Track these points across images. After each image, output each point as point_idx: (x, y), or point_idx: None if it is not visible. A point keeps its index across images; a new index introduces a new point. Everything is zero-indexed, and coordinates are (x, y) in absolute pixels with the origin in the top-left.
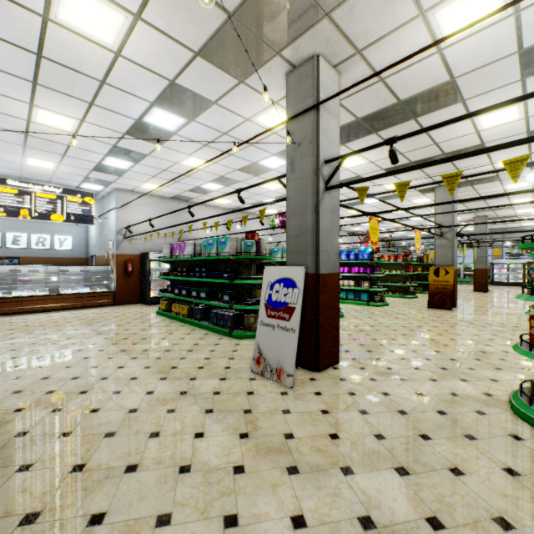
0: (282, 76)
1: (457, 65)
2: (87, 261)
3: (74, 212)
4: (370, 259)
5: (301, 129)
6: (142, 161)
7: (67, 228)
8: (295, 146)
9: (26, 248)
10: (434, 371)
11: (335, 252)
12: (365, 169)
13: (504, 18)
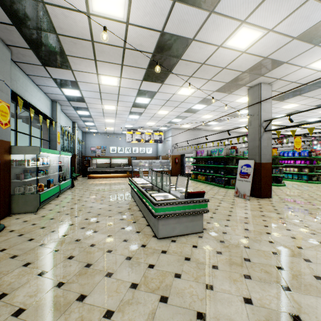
0: (246, 89)
1: None
2: (156, 158)
3: (156, 139)
4: (310, 156)
5: (254, 110)
6: (185, 118)
7: (150, 144)
8: (251, 116)
9: (138, 153)
10: (317, 203)
11: (269, 154)
12: (300, 107)
13: None
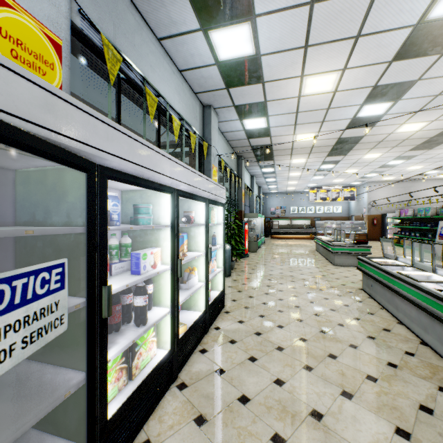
0: None
1: None
2: (348, 218)
3: (346, 196)
4: None
5: None
6: (383, 172)
7: (338, 202)
8: None
9: (322, 213)
10: None
11: None
12: None
13: None
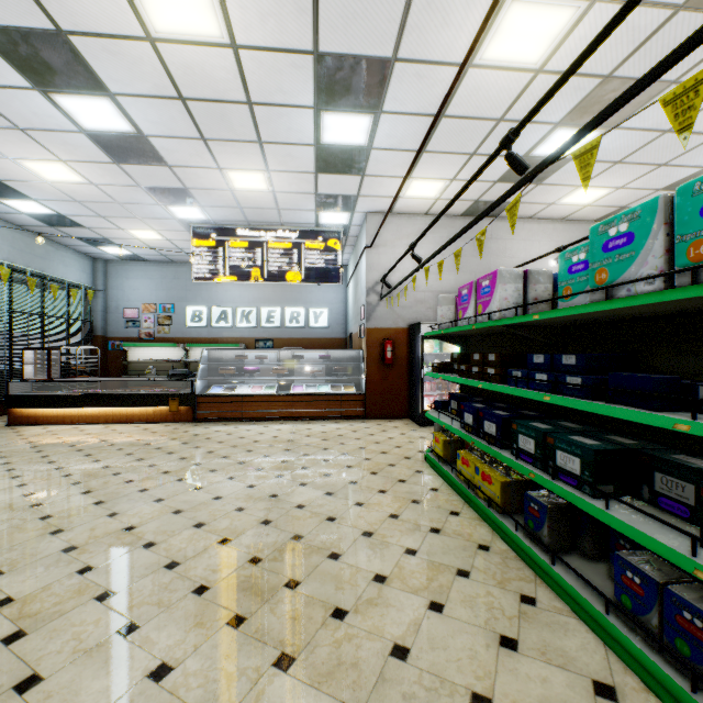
0: None
1: None
2: (346, 343)
3: (314, 265)
4: None
5: None
6: (386, 98)
7: (322, 297)
8: None
9: (279, 326)
10: None
11: None
12: None
13: None
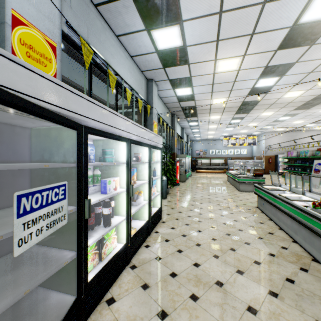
0: None
1: None
2: (251, 158)
3: (250, 142)
4: None
5: None
6: (275, 125)
7: (244, 146)
8: None
9: (233, 154)
10: None
11: None
12: None
13: None
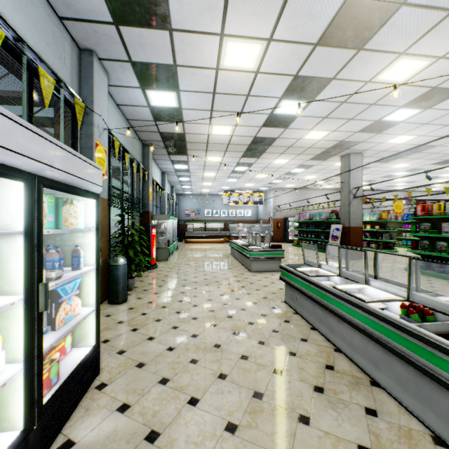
0: (339, 157)
1: (415, 143)
2: (257, 221)
3: (256, 200)
4: None
5: (345, 177)
6: (287, 179)
7: (249, 206)
8: (343, 183)
9: (235, 216)
10: (400, 264)
11: (359, 219)
12: (415, 166)
13: (418, 137)
